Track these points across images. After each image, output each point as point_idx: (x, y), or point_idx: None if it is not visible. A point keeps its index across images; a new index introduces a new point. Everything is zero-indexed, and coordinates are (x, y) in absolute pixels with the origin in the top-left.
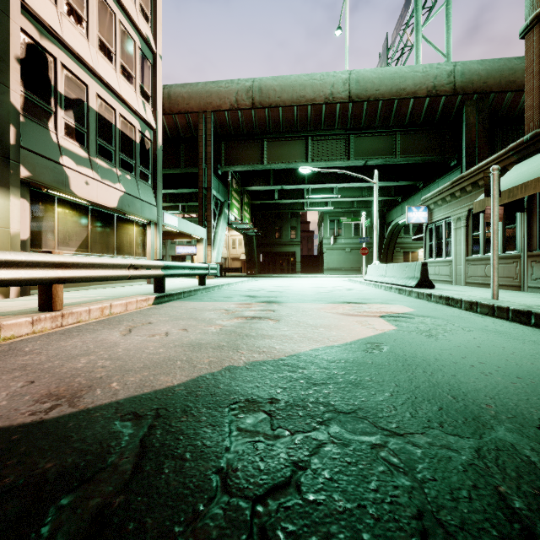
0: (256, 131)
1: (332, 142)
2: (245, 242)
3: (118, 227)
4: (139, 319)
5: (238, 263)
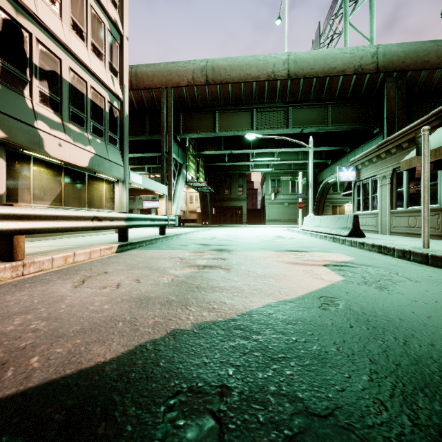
0: (209, 104)
1: (273, 113)
2: (200, 198)
3: (89, 184)
4: (97, 268)
5: (194, 215)
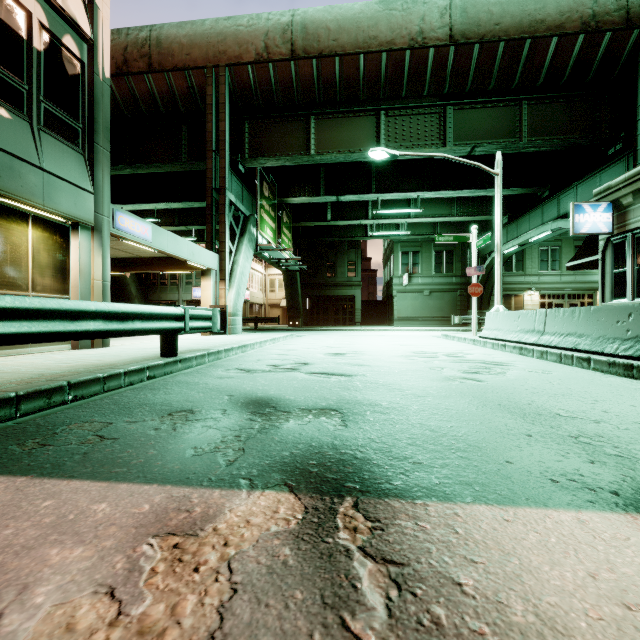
0: (297, 100)
1: (417, 118)
2: (285, 282)
3: None
4: None
5: (278, 311)
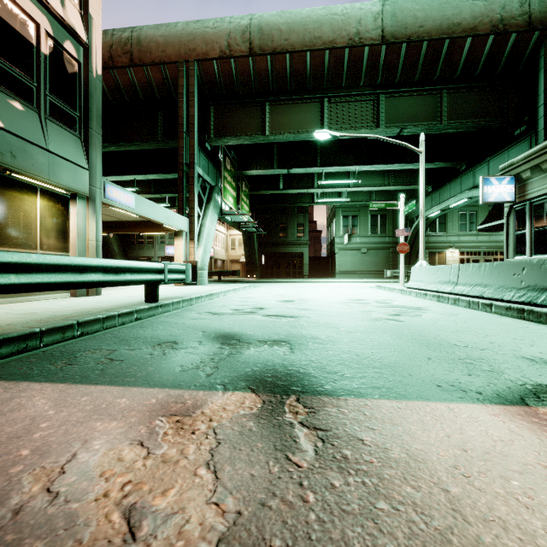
0: (255, 89)
1: (355, 104)
2: (244, 241)
3: None
4: None
5: (238, 266)
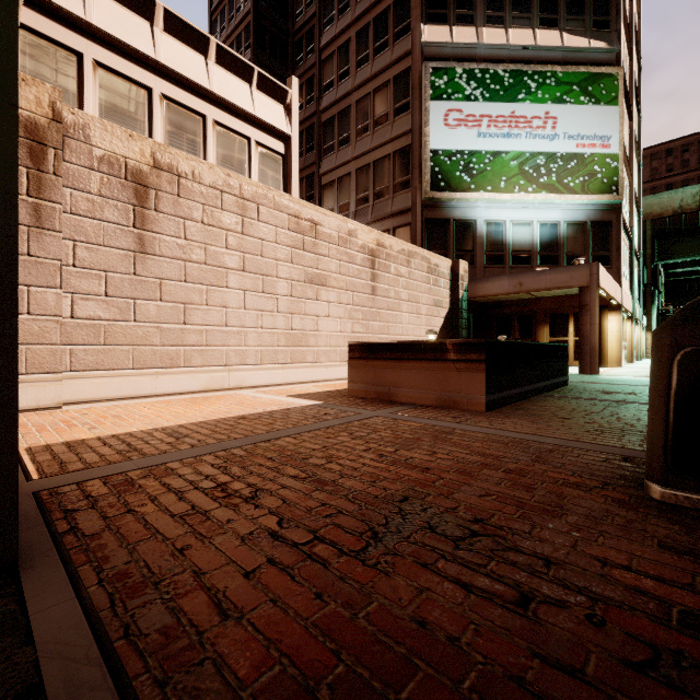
0: (699, 227)
1: None
2: None
3: None
4: None
5: None
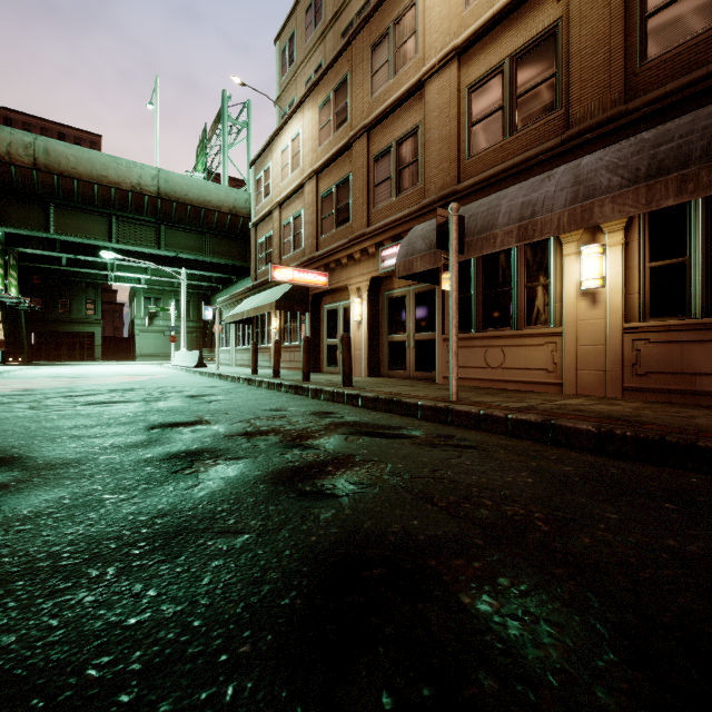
0: (38, 193)
1: (141, 227)
2: (4, 316)
3: None
4: None
5: None
